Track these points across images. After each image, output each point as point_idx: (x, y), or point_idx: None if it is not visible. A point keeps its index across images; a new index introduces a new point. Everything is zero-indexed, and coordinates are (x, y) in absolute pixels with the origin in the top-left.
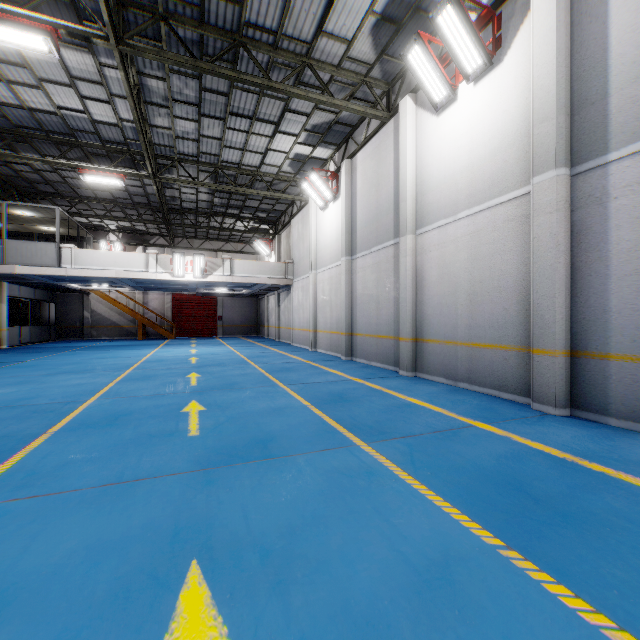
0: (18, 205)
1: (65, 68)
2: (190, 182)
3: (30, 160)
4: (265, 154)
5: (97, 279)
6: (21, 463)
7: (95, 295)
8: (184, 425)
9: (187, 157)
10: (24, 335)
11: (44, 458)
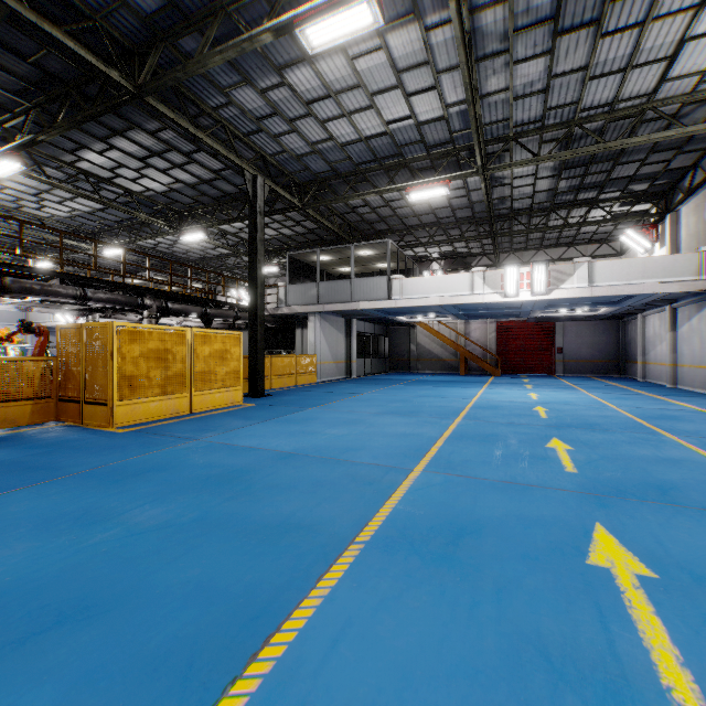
0: (360, 246)
1: (391, 63)
2: (530, 161)
3: (366, 195)
4: (673, 56)
5: (421, 309)
6: (297, 644)
7: (420, 328)
8: (631, 646)
9: (526, 127)
10: (366, 366)
11: (333, 646)
